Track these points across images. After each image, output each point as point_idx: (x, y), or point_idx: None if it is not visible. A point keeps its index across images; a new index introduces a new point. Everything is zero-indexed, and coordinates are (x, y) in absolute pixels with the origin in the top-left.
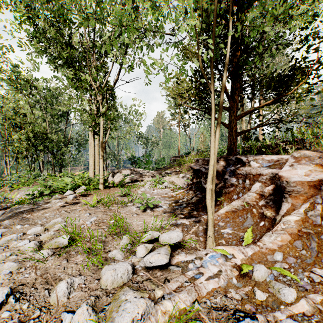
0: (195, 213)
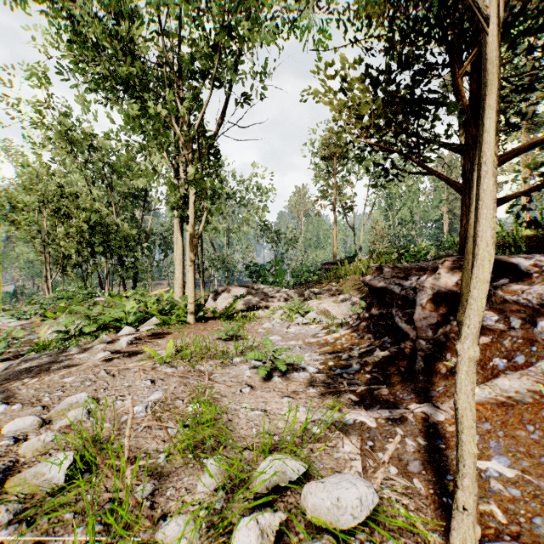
0: (384, 393)
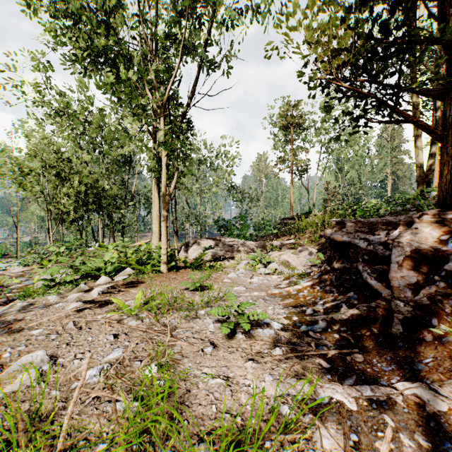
0: (359, 360)
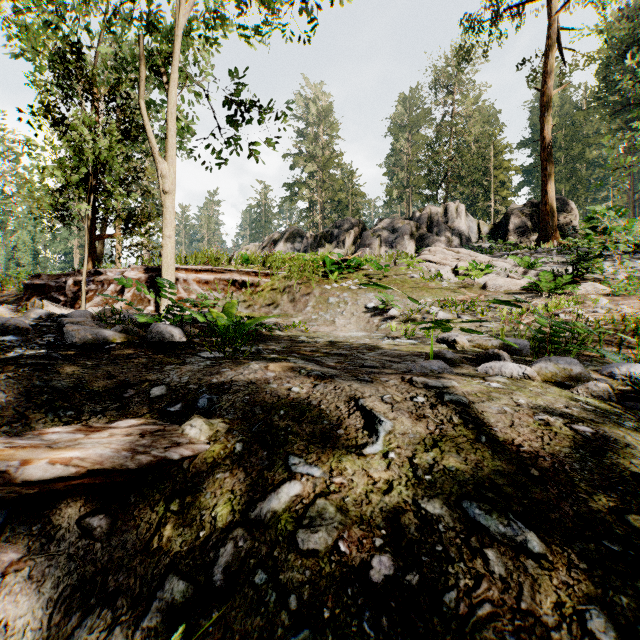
0: None
